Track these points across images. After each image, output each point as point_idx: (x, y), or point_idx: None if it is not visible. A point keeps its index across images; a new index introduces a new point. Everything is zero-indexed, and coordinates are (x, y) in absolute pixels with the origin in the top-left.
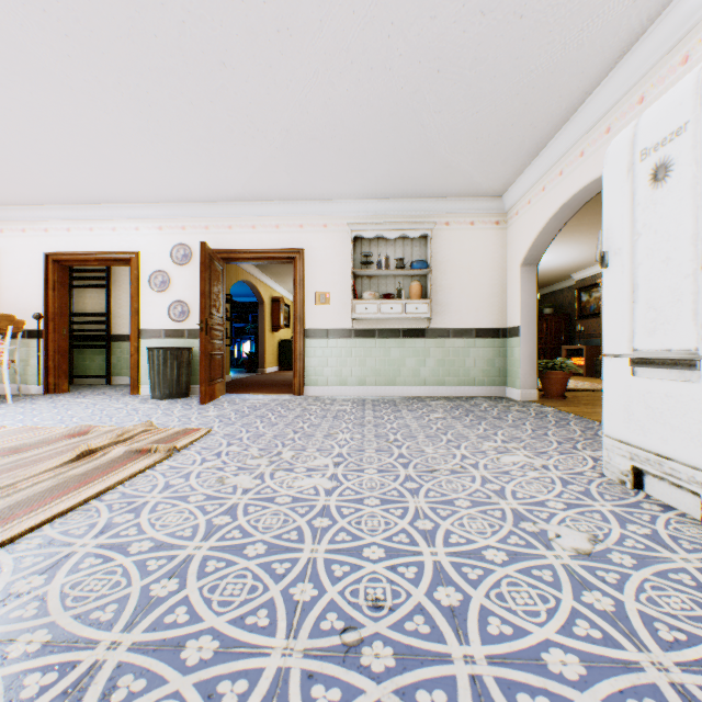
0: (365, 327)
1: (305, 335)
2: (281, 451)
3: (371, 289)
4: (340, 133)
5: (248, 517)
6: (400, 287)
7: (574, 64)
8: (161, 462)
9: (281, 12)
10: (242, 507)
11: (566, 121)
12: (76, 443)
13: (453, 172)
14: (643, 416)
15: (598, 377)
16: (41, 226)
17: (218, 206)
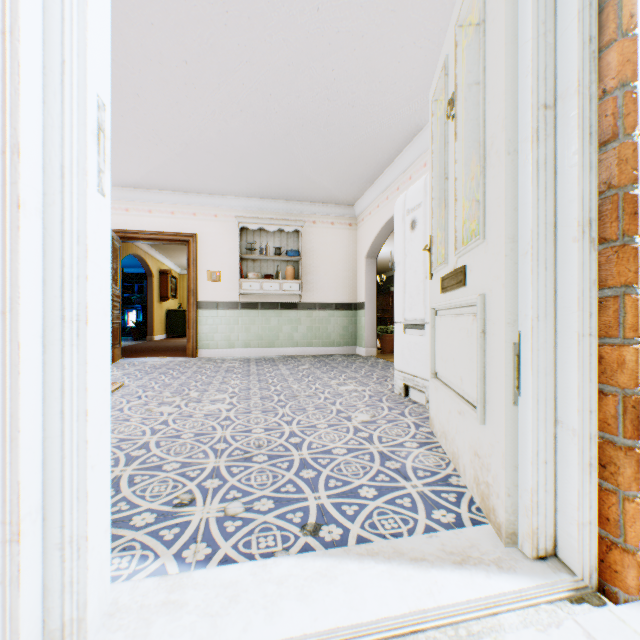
0: (250, 300)
1: (198, 306)
2: (189, 393)
3: (255, 270)
4: (231, 151)
5: (178, 424)
6: (279, 270)
7: (388, 135)
8: None
9: (189, 74)
10: (172, 420)
11: (389, 165)
12: None
13: (317, 186)
14: (408, 355)
15: None
16: None
17: (116, 190)
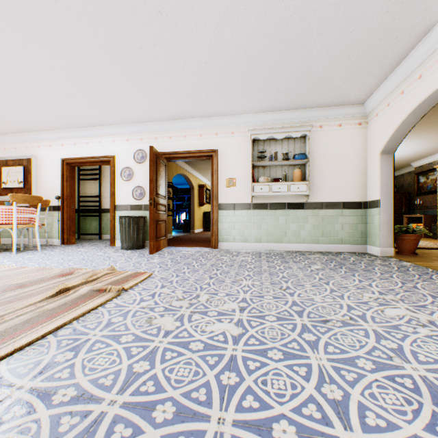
0: (260, 202)
1: (219, 207)
2: (199, 294)
3: (264, 175)
4: (243, 61)
5: (164, 365)
6: (286, 173)
7: None
8: (111, 300)
9: None
10: (161, 352)
11: (427, 32)
12: (61, 281)
13: (327, 86)
14: None
15: (435, 238)
16: (59, 142)
17: (163, 124)
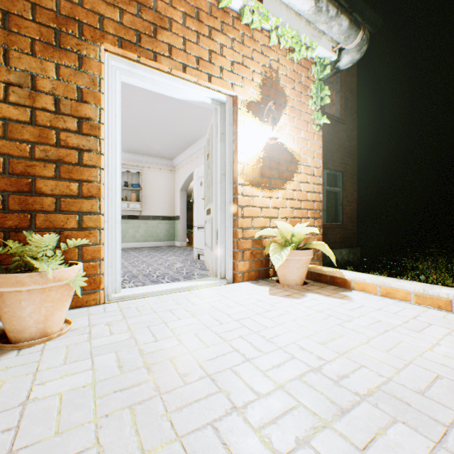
0: None
1: None
2: None
3: None
4: None
5: None
6: (126, 195)
7: (192, 133)
8: None
9: None
10: None
11: (193, 144)
12: None
13: (152, 149)
14: (199, 241)
15: None
16: None
17: None
